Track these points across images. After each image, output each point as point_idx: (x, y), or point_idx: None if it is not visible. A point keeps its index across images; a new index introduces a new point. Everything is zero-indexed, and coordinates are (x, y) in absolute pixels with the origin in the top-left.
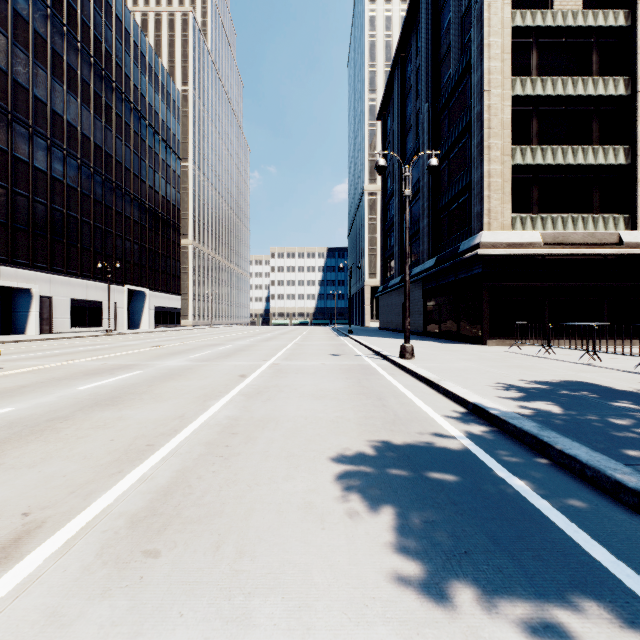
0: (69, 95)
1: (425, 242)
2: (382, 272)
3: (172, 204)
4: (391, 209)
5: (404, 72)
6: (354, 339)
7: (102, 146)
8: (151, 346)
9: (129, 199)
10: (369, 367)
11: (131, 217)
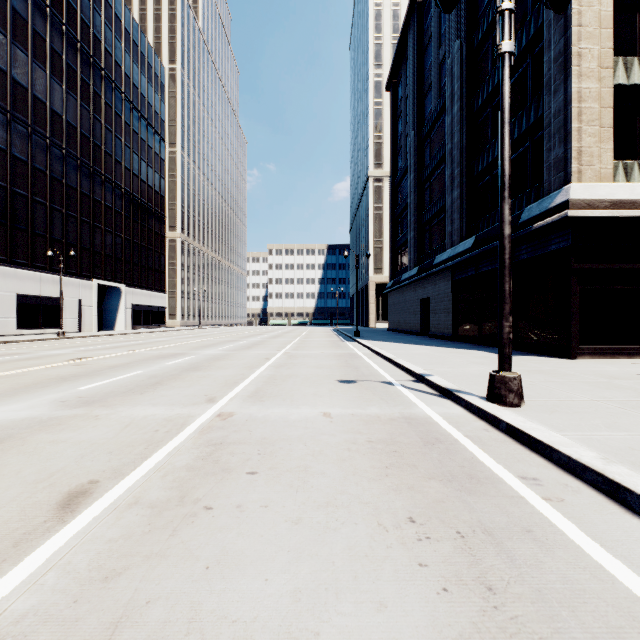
0: (15, 47)
1: (455, 220)
2: (391, 265)
3: (155, 191)
4: (403, 191)
5: (421, 21)
6: (366, 346)
7: (62, 114)
8: (70, 359)
9: (99, 180)
10: (437, 433)
11: (102, 201)
